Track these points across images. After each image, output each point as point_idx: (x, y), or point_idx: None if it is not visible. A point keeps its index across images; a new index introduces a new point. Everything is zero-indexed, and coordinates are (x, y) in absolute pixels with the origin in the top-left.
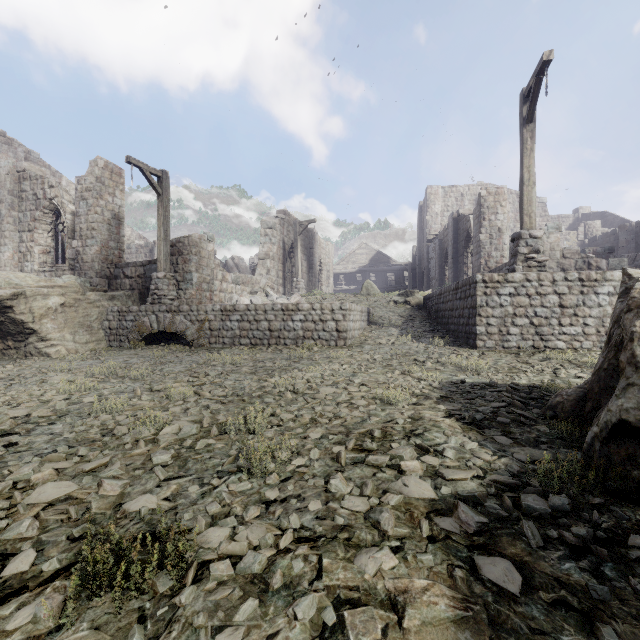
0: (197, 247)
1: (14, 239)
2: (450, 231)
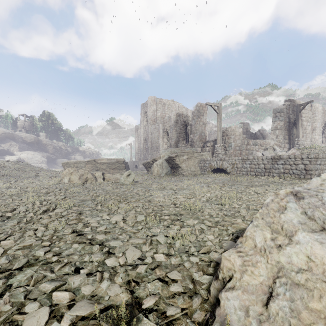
0: (233, 131)
1: (175, 136)
2: None
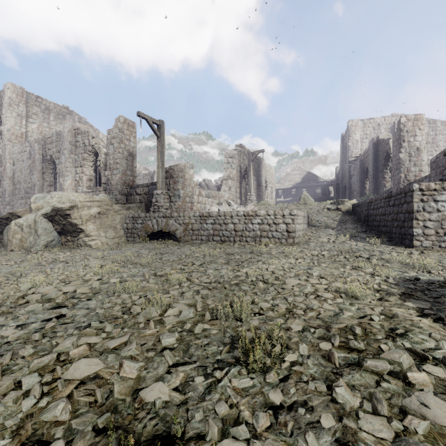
0: (182, 172)
1: (72, 172)
2: (370, 153)
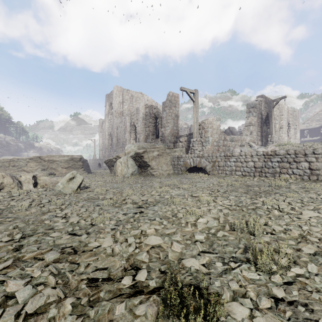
0: (211, 124)
1: (144, 131)
2: None
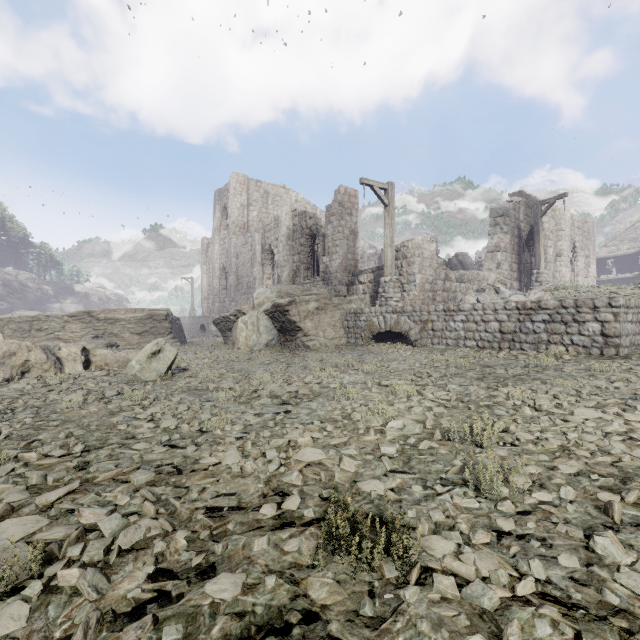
0: (420, 249)
1: (290, 261)
2: None
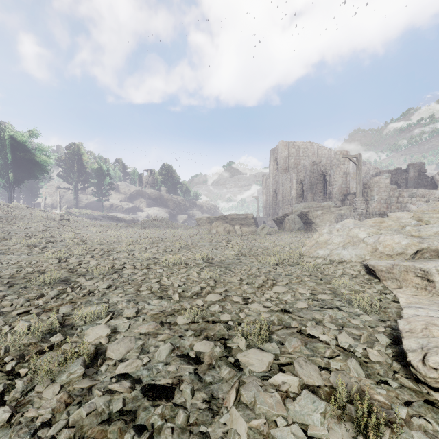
0: (377, 183)
1: (311, 188)
2: None
